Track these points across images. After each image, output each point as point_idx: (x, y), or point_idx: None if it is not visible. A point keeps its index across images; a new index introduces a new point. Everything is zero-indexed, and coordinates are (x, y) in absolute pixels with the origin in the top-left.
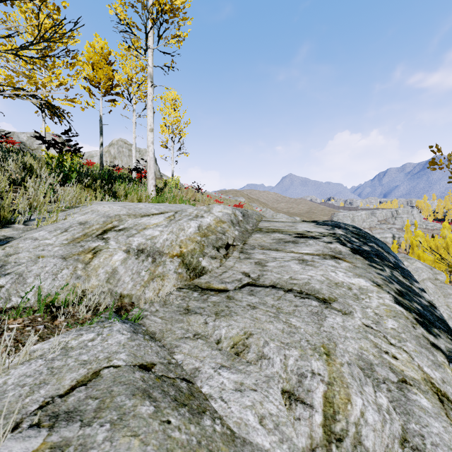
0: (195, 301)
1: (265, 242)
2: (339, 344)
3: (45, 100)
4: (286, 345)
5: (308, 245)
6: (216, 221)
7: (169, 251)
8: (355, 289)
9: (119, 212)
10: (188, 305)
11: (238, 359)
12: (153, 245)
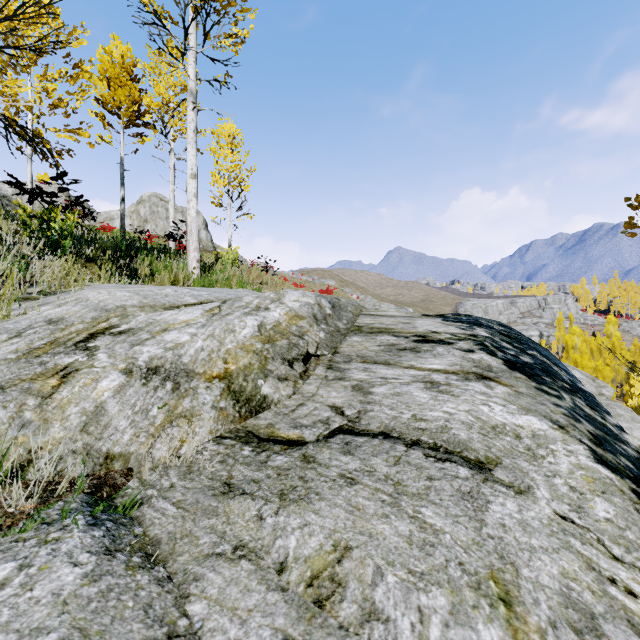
0: (244, 465)
1: (367, 350)
2: (522, 567)
3: (11, 119)
4: (419, 577)
5: (436, 355)
6: (289, 316)
7: (204, 370)
8: (526, 437)
9: (125, 302)
10: (231, 475)
11: (320, 619)
12: (177, 359)
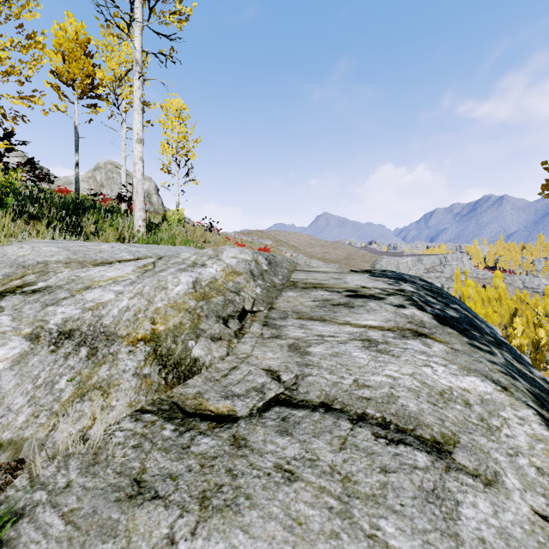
0: (162, 452)
1: (302, 305)
2: None
3: None
4: None
5: (370, 310)
6: (226, 272)
7: (128, 332)
8: (476, 403)
9: (49, 258)
10: (145, 466)
11: None
12: (96, 321)
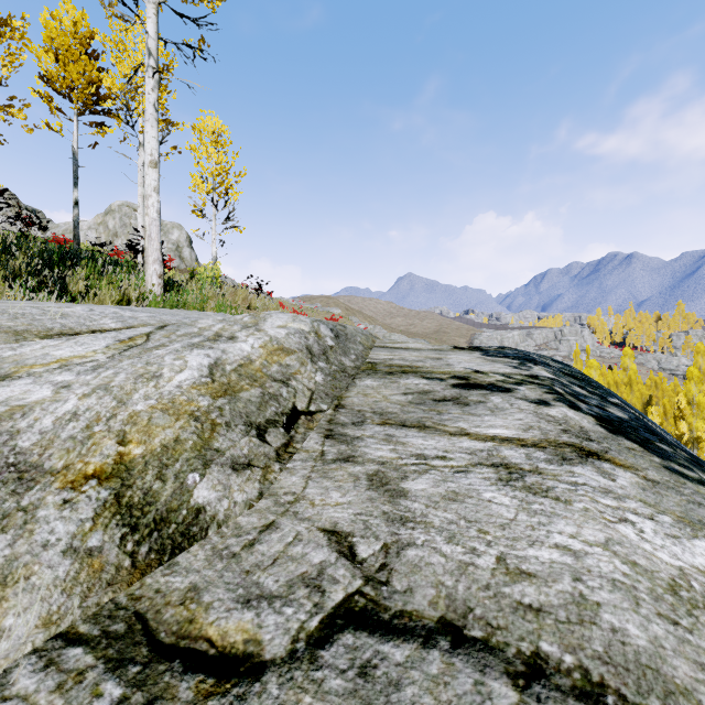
0: None
1: (388, 402)
2: None
3: None
4: None
5: (495, 410)
6: (268, 349)
7: (67, 462)
8: None
9: None
10: None
11: None
12: (3, 442)
